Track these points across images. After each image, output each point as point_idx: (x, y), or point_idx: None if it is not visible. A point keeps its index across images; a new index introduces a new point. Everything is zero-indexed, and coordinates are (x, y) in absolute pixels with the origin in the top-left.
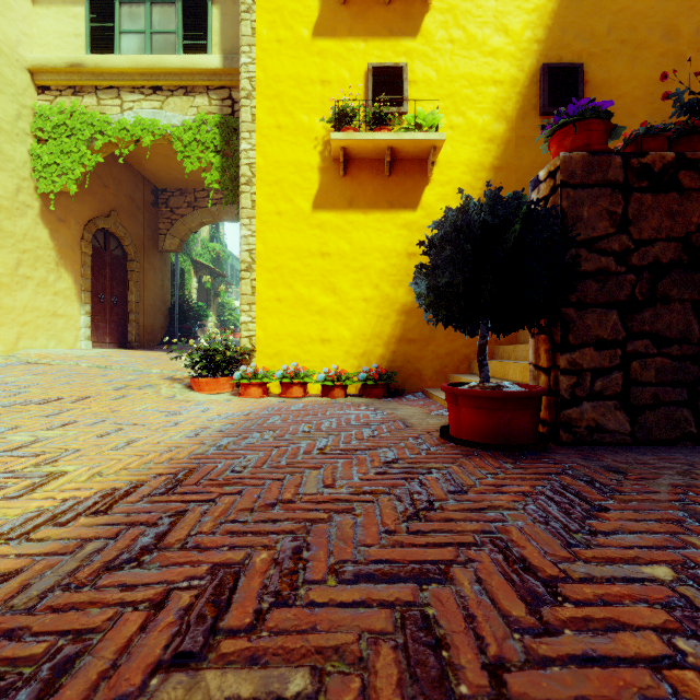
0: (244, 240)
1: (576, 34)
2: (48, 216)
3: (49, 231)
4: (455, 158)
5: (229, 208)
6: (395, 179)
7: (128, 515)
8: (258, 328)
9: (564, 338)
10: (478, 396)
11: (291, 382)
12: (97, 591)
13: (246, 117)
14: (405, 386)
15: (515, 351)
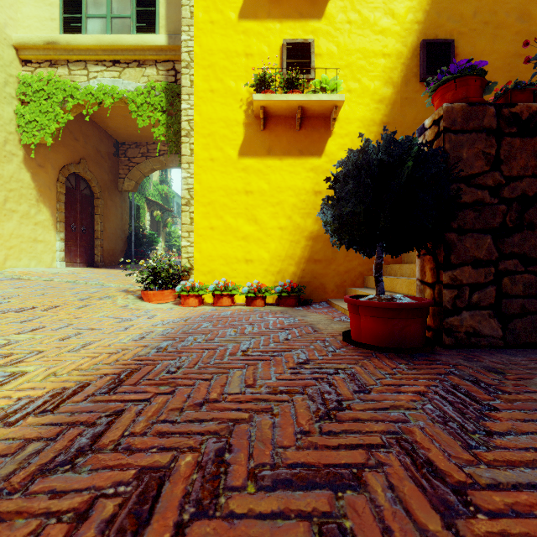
0: (184, 180)
1: (449, 17)
2: (30, 162)
3: (31, 174)
4: (352, 115)
5: (174, 157)
6: (304, 132)
7: (71, 415)
8: (195, 251)
9: (447, 258)
10: (376, 307)
11: (221, 294)
12: (27, 498)
13: (186, 83)
14: (312, 297)
15: (401, 269)
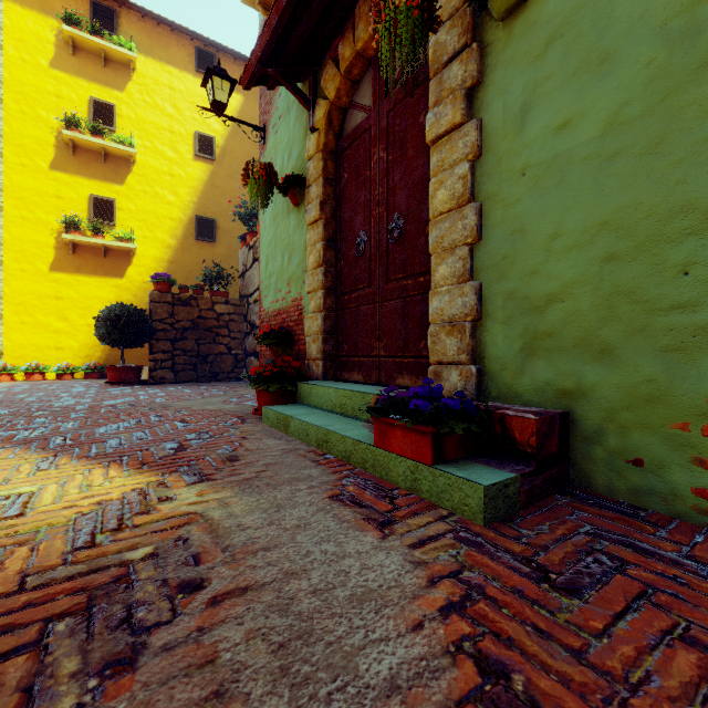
0: None
1: (214, 204)
2: None
3: None
4: (147, 253)
5: None
6: (109, 260)
7: None
8: (6, 340)
9: (152, 350)
10: (114, 368)
11: (34, 372)
12: None
13: None
14: None
15: None
